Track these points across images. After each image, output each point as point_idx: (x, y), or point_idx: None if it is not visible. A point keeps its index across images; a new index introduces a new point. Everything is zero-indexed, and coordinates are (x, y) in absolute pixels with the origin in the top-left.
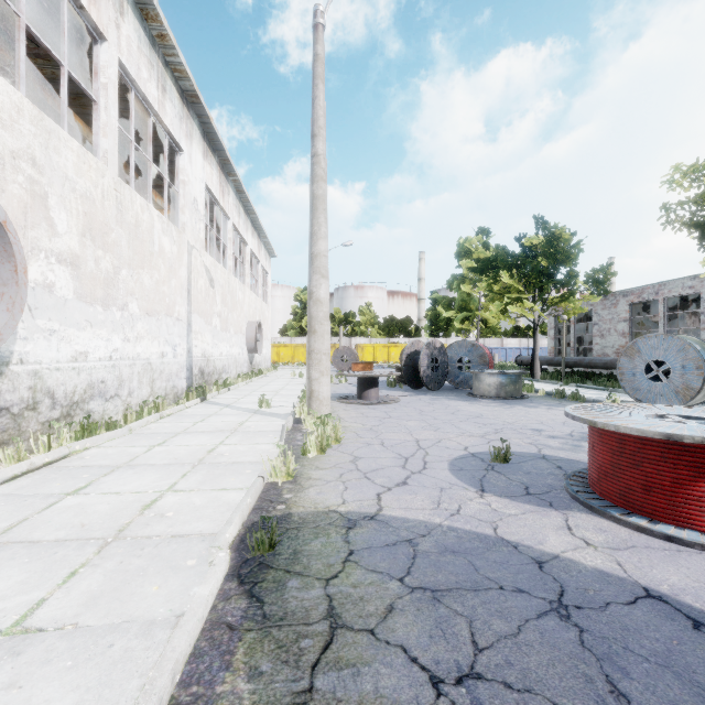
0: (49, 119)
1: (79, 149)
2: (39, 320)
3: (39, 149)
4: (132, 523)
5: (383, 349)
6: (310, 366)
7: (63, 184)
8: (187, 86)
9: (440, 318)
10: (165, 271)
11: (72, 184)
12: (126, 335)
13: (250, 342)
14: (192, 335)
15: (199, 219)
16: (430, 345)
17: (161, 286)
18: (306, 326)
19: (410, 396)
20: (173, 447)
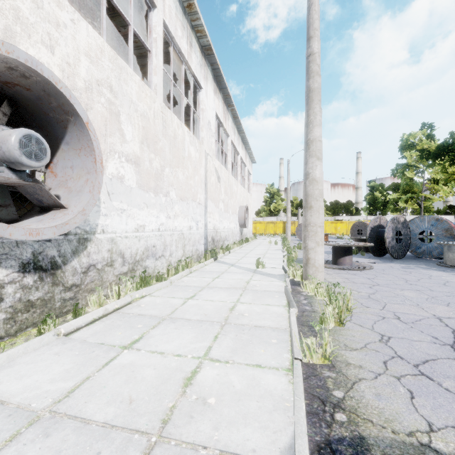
0: (120, 59)
1: (140, 82)
2: (114, 201)
3: (114, 80)
4: (175, 410)
5: (331, 225)
6: (306, 237)
7: (129, 106)
8: (205, 42)
9: (377, 201)
10: (191, 170)
11: (135, 106)
12: (168, 214)
13: (241, 219)
14: (207, 214)
15: (211, 135)
16: (394, 220)
17: (189, 181)
18: (273, 209)
19: (378, 263)
20: (201, 302)
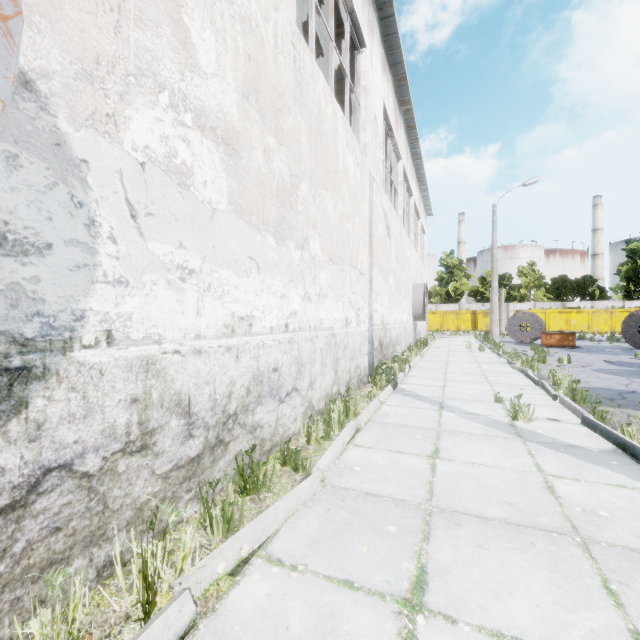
0: None
1: None
2: (155, 241)
3: None
4: None
5: (559, 316)
6: None
7: None
8: None
9: None
10: (349, 202)
11: None
12: (305, 290)
13: (416, 307)
14: (372, 296)
15: (378, 146)
16: None
17: (344, 223)
18: (453, 292)
19: None
20: None
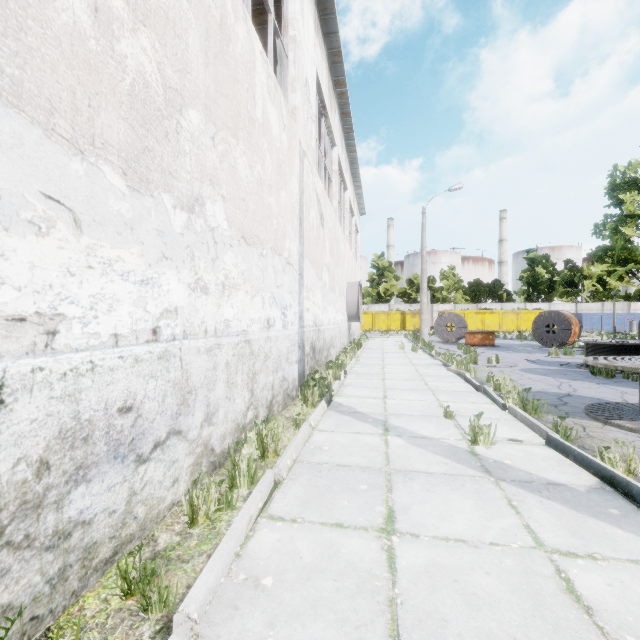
0: None
1: None
2: None
3: None
4: None
5: (476, 316)
6: None
7: None
8: None
9: (540, 280)
10: (272, 169)
11: None
12: (198, 275)
13: (351, 306)
14: (303, 292)
15: (311, 118)
16: None
17: (265, 194)
18: (383, 293)
19: None
20: None
